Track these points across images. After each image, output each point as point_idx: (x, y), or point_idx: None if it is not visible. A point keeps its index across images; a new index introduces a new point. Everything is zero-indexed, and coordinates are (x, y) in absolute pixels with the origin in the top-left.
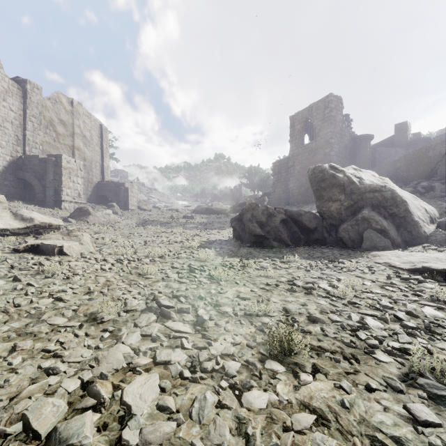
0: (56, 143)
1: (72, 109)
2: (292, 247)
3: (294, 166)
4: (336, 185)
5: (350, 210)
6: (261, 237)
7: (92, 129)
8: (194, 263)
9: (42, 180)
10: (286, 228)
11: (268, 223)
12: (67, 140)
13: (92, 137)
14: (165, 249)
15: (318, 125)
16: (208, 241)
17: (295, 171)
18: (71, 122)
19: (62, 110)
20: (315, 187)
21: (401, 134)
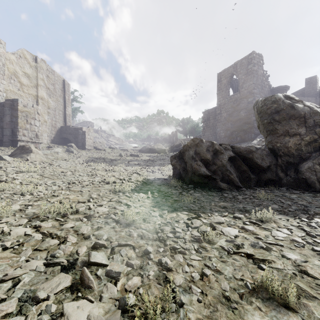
0: (21, 92)
1: (36, 65)
2: (244, 190)
3: (221, 114)
4: (295, 117)
5: (312, 146)
6: (206, 178)
7: (55, 83)
8: (110, 234)
9: (1, 122)
10: (233, 167)
11: (214, 161)
12: (32, 90)
13: (55, 90)
14: (86, 195)
15: (242, 79)
16: (146, 181)
17: (222, 117)
18: (35, 75)
19: (26, 64)
20: (266, 121)
21: (311, 87)
